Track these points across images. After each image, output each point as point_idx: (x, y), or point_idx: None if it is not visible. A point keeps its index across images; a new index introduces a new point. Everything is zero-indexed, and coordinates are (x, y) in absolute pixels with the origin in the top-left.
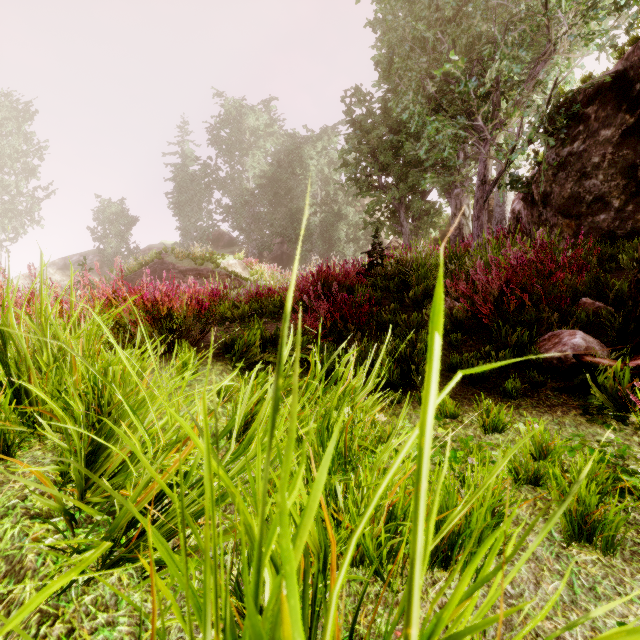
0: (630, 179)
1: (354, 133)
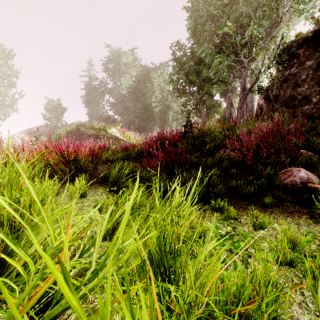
0: None
1: (176, 65)
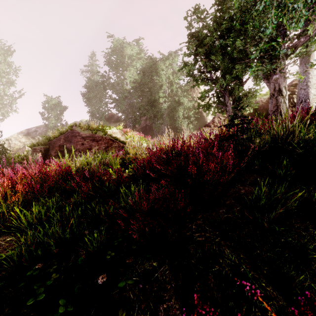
0: None
1: (193, 42)
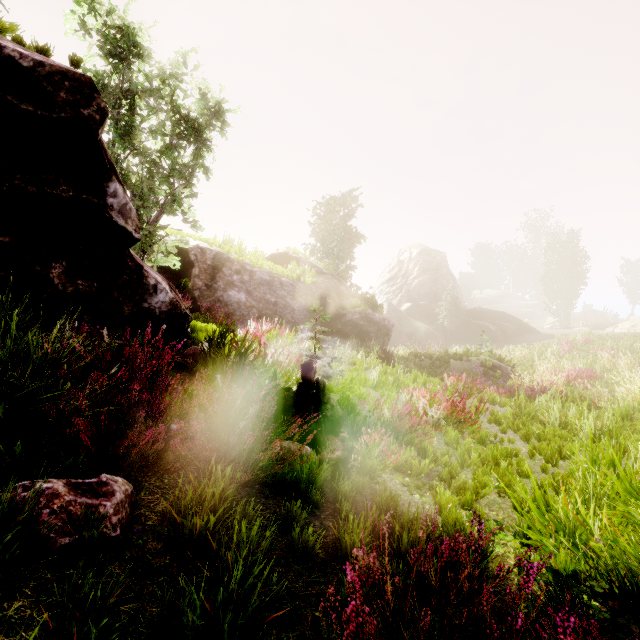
0: None
1: None
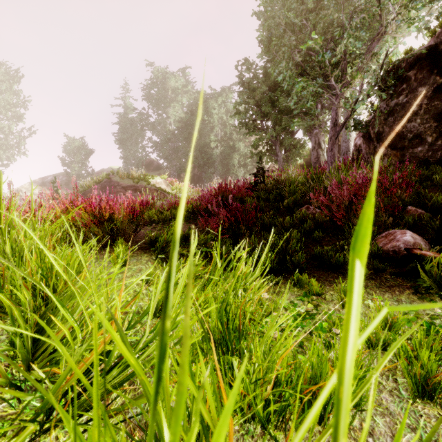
0: (439, 122)
1: (244, 91)
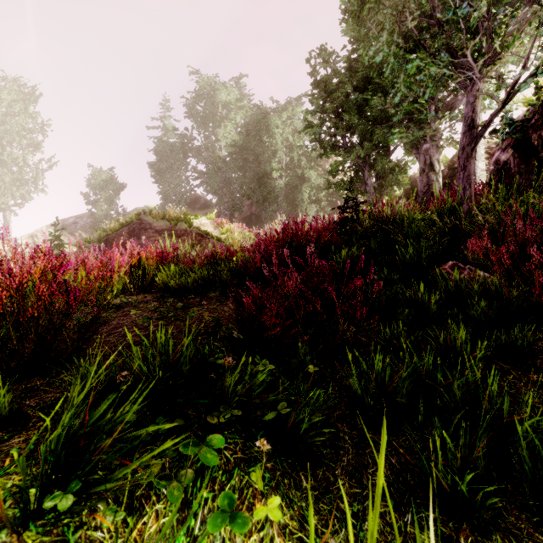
0: None
1: (319, 94)
